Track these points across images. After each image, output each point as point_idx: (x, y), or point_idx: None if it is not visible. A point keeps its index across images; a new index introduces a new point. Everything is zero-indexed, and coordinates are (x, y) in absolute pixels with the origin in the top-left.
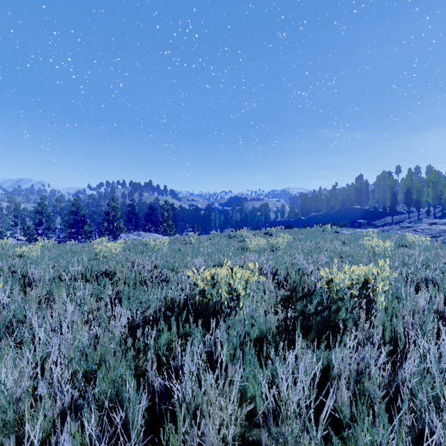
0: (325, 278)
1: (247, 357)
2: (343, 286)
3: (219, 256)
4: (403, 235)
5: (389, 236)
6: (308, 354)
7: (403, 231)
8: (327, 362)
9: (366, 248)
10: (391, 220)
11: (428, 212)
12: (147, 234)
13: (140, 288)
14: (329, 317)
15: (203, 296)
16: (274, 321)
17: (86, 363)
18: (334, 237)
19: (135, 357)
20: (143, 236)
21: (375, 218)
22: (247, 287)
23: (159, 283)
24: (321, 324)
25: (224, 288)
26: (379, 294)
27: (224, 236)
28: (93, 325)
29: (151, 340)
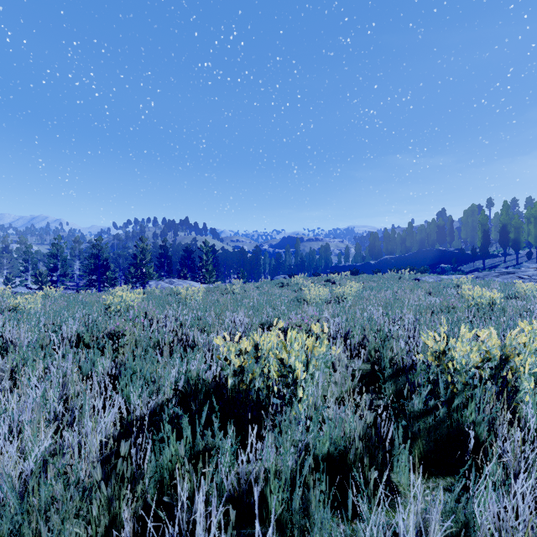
0: (430, 348)
1: (314, 515)
2: (460, 361)
3: (268, 309)
4: (506, 283)
5: (487, 284)
6: (435, 512)
7: (504, 277)
8: (465, 519)
9: (465, 300)
10: (482, 265)
11: (530, 254)
12: (181, 282)
13: (153, 358)
14: (448, 417)
15: (241, 376)
16: (359, 430)
17: (9, 520)
18: (415, 286)
19: (111, 499)
20: (177, 284)
21: (462, 262)
22: (310, 364)
23: (183, 350)
24: (435, 429)
25: (274, 364)
26: (524, 377)
27: (275, 284)
28: (64, 423)
29: (145, 462)
